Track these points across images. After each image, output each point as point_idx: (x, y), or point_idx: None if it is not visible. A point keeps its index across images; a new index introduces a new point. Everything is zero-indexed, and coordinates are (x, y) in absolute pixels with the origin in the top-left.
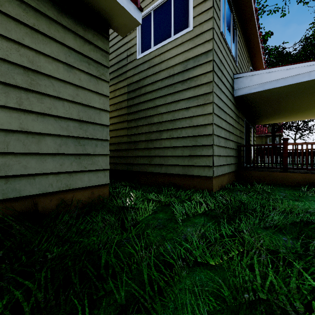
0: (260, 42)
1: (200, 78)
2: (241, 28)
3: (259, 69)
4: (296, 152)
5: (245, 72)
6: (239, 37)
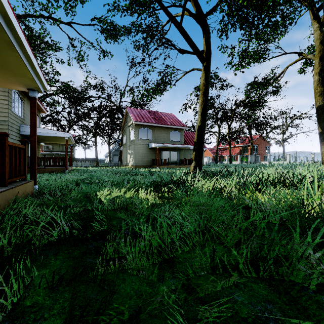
0: (39, 102)
1: (1, 129)
2: (26, 97)
3: (42, 111)
4: (82, 158)
5: (26, 125)
6: (25, 102)
